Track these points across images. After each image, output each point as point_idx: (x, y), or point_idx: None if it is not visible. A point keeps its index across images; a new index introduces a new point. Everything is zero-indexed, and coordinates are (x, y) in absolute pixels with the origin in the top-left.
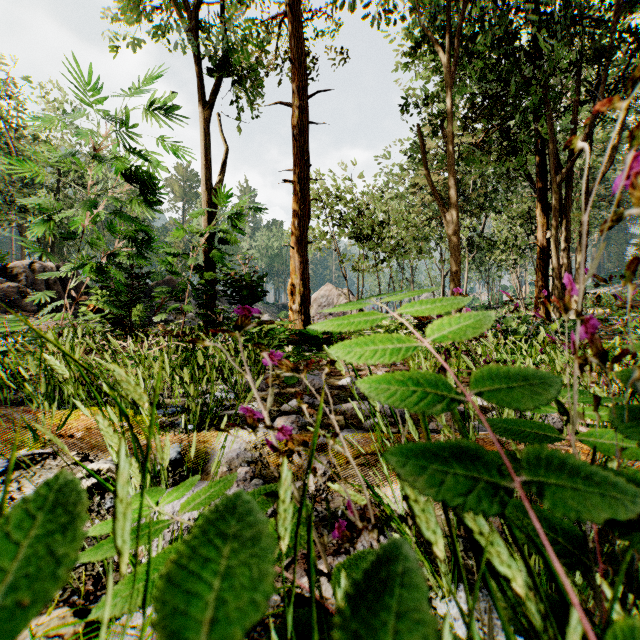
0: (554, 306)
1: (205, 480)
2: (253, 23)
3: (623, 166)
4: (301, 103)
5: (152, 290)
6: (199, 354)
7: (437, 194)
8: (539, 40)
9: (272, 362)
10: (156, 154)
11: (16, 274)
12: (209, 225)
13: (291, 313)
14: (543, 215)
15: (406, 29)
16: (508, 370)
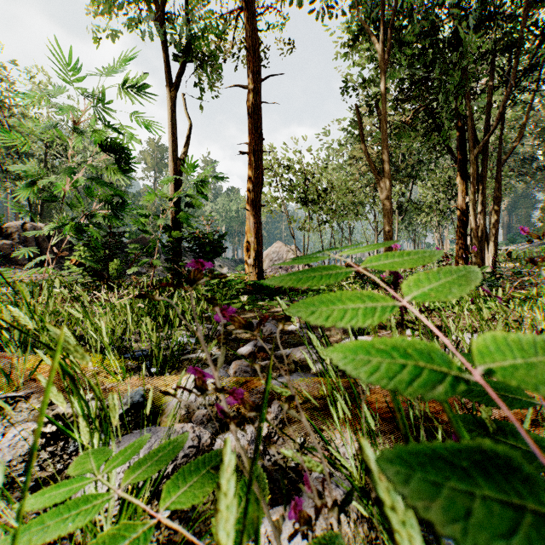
0: (472, 261)
1: (165, 423)
2: (213, 14)
3: (529, 141)
4: (255, 85)
5: (128, 247)
6: (161, 304)
7: (372, 164)
8: (460, 32)
9: (223, 319)
10: (127, 127)
11: (10, 233)
12: (175, 190)
13: (247, 266)
14: (463, 183)
15: (345, 23)
16: (515, 341)
